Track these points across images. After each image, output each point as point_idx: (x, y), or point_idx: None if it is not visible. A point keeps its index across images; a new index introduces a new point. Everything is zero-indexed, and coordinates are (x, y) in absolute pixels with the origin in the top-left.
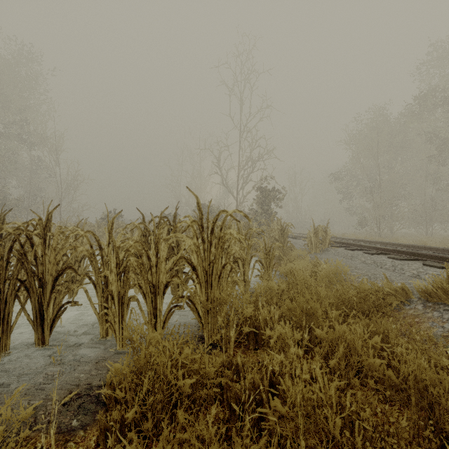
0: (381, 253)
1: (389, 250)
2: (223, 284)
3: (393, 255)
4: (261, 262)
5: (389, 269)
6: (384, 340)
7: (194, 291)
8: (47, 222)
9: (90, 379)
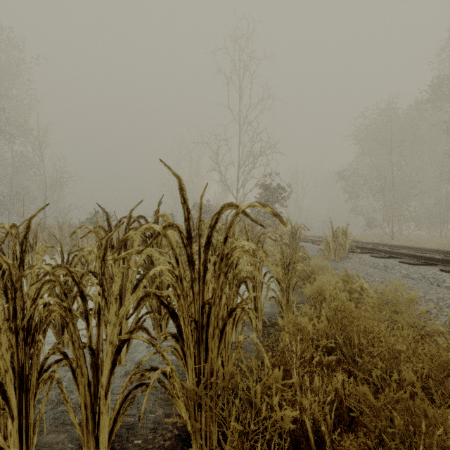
0: (424, 263)
1: (435, 259)
2: (227, 328)
3: (441, 266)
4: (277, 280)
5: None
6: None
7: (169, 373)
8: None
9: None
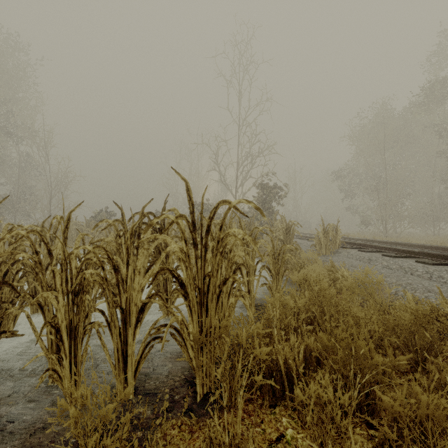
0: (404, 256)
1: (413, 252)
2: (223, 301)
3: (419, 258)
4: (268, 268)
5: (423, 276)
6: None
7: (181, 321)
8: None
9: None
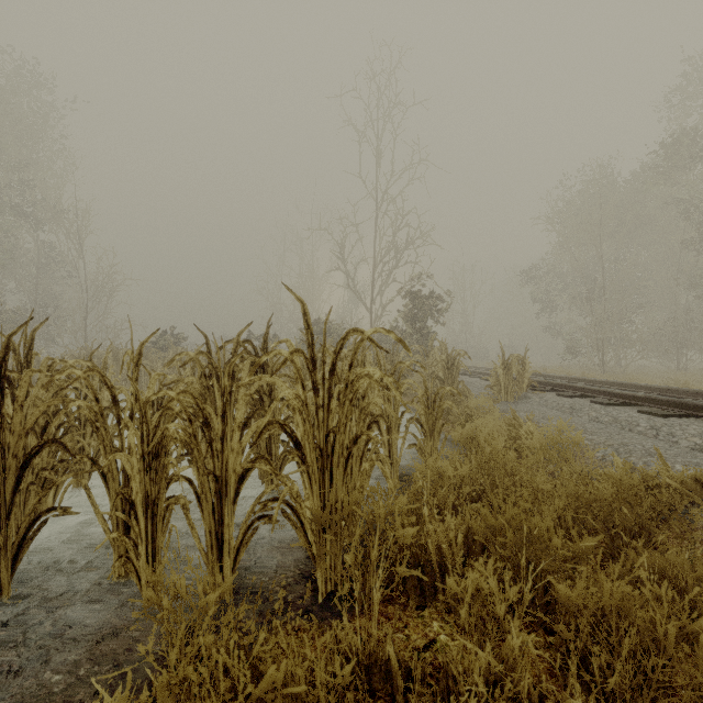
0: (623, 403)
1: (636, 397)
2: (353, 468)
3: (644, 407)
4: (419, 422)
5: (647, 433)
6: (696, 603)
7: (297, 493)
8: (6, 353)
9: (73, 691)
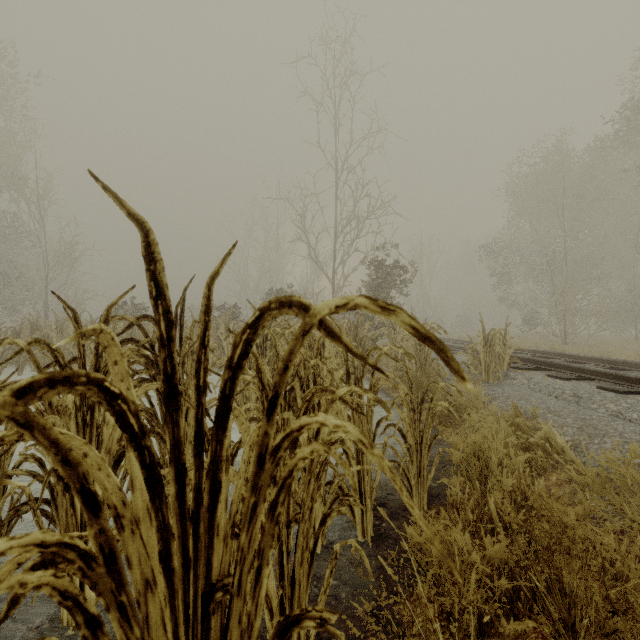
0: None
1: None
2: (296, 575)
3: None
4: (399, 430)
5: None
6: None
7: None
8: None
9: None
